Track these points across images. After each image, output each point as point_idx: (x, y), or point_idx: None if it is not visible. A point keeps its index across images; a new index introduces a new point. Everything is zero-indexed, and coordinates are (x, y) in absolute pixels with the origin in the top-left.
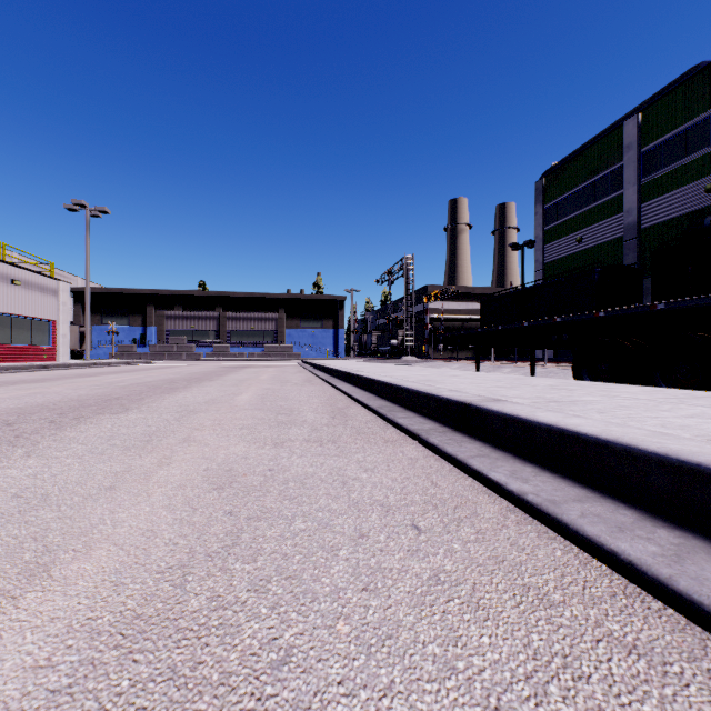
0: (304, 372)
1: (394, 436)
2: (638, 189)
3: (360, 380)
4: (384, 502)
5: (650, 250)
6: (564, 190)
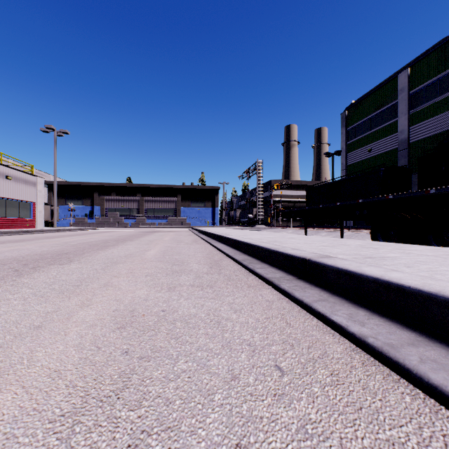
0: (193, 235)
1: (254, 282)
2: (408, 117)
3: (229, 241)
4: (251, 342)
5: (416, 156)
6: (360, 118)
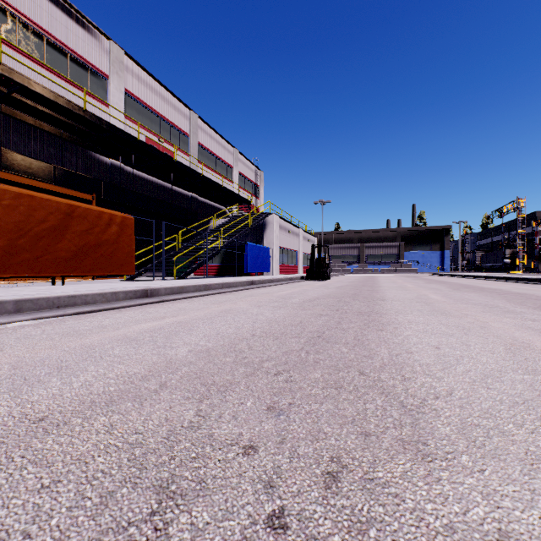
0: (464, 278)
1: None
2: None
3: (518, 279)
4: None
5: None
6: None
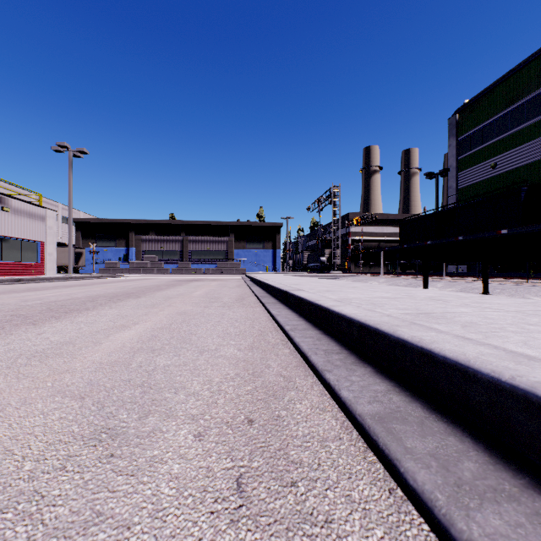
0: (243, 287)
1: None
2: None
3: (302, 304)
4: None
5: None
6: (478, 122)
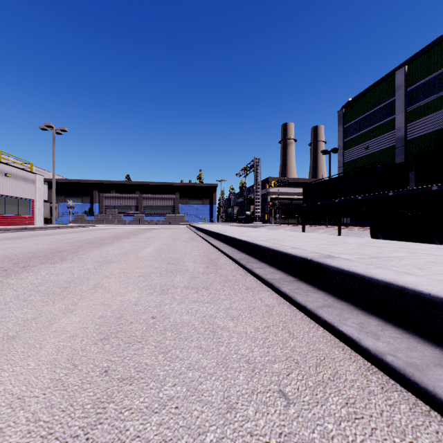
0: (190, 232)
1: (253, 283)
2: (405, 114)
3: (226, 238)
4: (250, 358)
5: (413, 154)
6: (357, 116)
